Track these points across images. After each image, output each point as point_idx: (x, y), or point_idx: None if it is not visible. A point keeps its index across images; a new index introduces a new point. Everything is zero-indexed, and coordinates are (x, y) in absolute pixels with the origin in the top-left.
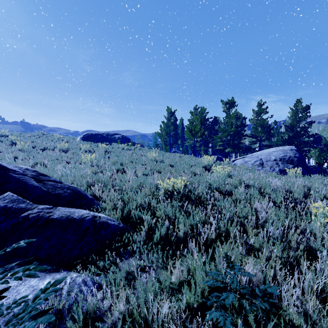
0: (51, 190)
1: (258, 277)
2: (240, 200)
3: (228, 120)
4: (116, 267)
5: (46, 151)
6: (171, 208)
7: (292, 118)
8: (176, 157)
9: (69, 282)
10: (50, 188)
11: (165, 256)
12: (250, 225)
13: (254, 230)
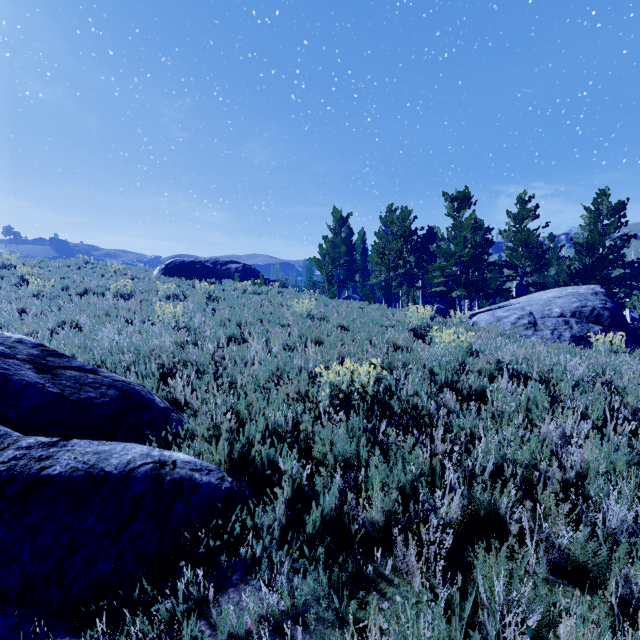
0: (70, 392)
1: None
2: (507, 412)
3: (458, 233)
4: (206, 615)
5: (87, 297)
6: (348, 438)
7: (589, 228)
8: (352, 308)
9: None
10: (69, 386)
11: (335, 580)
12: (549, 489)
13: (565, 505)
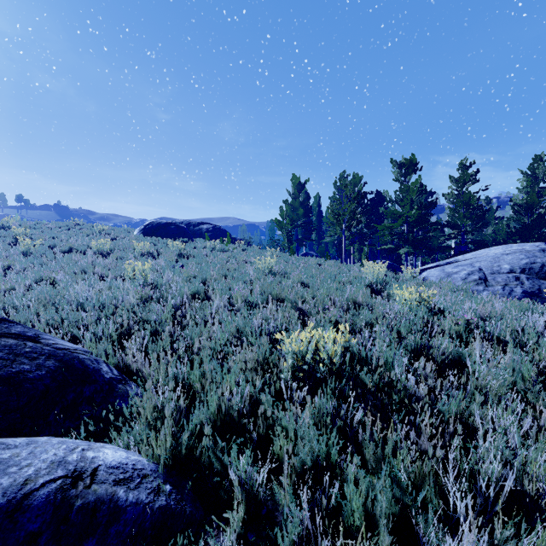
0: None
1: None
2: (493, 388)
3: (405, 196)
4: None
5: (68, 255)
6: (315, 430)
7: (526, 191)
8: (310, 264)
9: None
10: (1, 357)
11: None
12: None
13: None
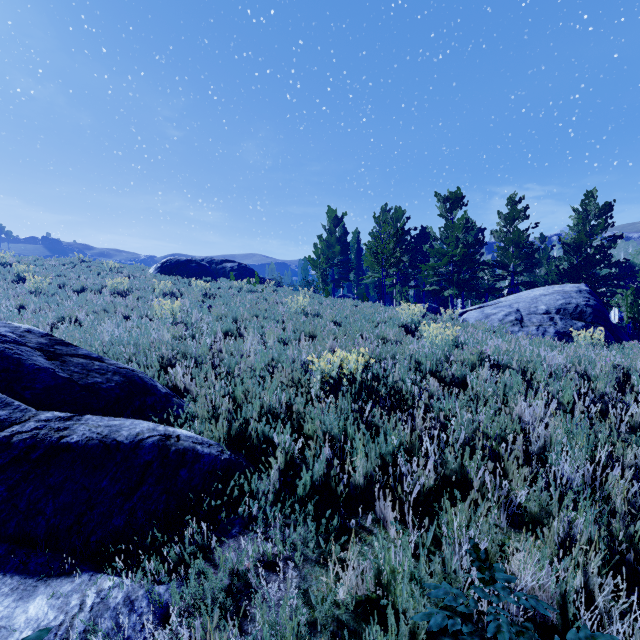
0: (78, 377)
1: (547, 591)
2: (484, 397)
3: (450, 233)
4: (209, 558)
5: (85, 294)
6: (336, 417)
7: (577, 229)
8: (345, 306)
9: (92, 604)
10: (77, 372)
11: (322, 531)
12: (513, 456)
13: (525, 469)
